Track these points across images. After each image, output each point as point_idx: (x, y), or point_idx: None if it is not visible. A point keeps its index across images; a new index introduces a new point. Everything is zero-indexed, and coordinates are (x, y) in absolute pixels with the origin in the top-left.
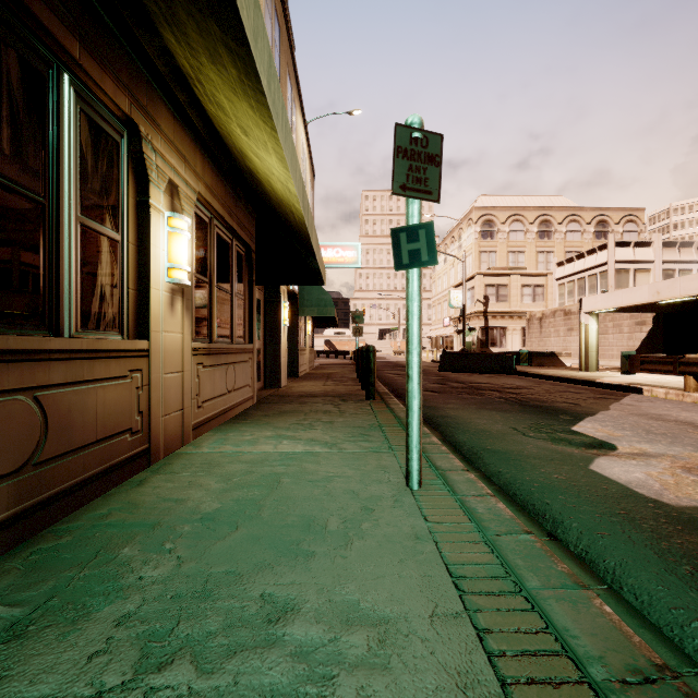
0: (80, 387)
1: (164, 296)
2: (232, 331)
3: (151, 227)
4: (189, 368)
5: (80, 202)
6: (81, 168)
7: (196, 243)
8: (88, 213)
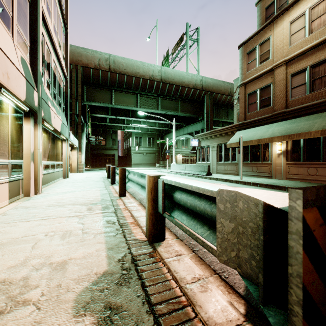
0: (261, 167)
1: (276, 155)
2: (323, 157)
3: (272, 147)
4: (285, 166)
5: (263, 149)
6: (263, 145)
7: (293, 141)
8: (264, 149)
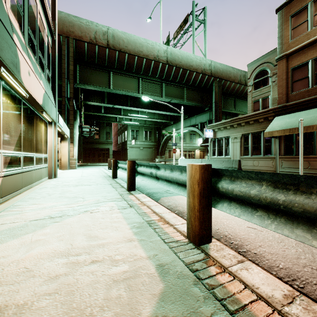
0: (316, 161)
1: None
2: None
3: None
4: None
5: None
6: None
7: None
8: None
